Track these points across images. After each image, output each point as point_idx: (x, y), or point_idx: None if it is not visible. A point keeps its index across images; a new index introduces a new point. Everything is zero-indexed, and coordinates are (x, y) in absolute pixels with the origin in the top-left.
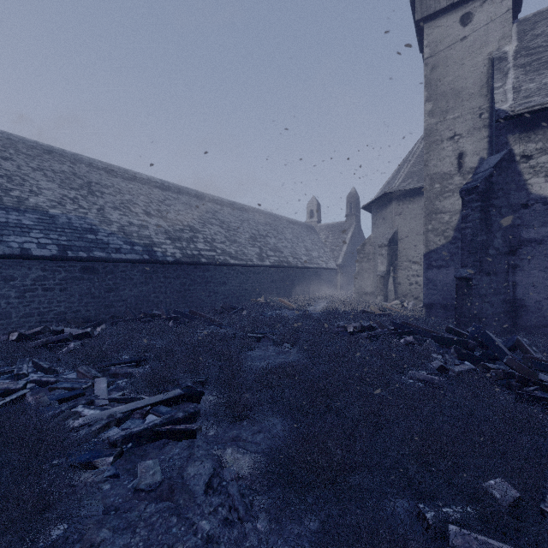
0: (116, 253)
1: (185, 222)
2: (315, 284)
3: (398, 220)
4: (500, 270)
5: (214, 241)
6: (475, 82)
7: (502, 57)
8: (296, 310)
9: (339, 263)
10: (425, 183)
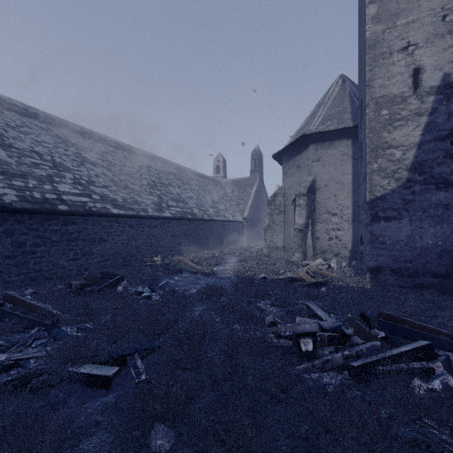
0: None
1: (47, 156)
2: (222, 238)
3: (316, 167)
4: None
5: (92, 183)
6: None
7: None
8: (201, 274)
9: (245, 216)
10: (369, 109)
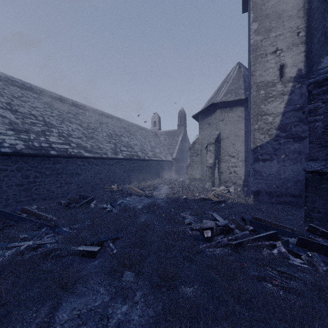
0: None
1: (40, 117)
2: (158, 172)
3: (221, 125)
4: None
5: (70, 135)
6: (294, 6)
7: None
8: (144, 196)
9: (174, 157)
10: (252, 90)
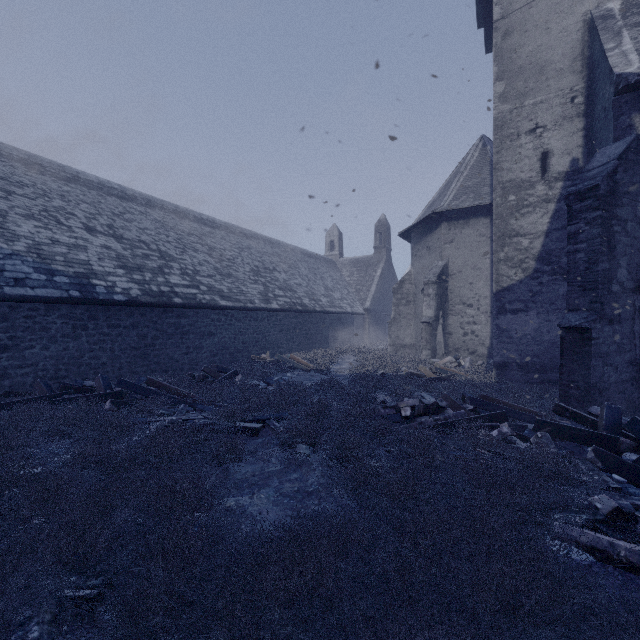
0: (15, 287)
1: (153, 245)
2: (338, 334)
3: (449, 249)
4: (625, 315)
5: (197, 273)
6: (565, 53)
7: (606, 15)
8: (315, 371)
9: (367, 306)
10: (496, 194)
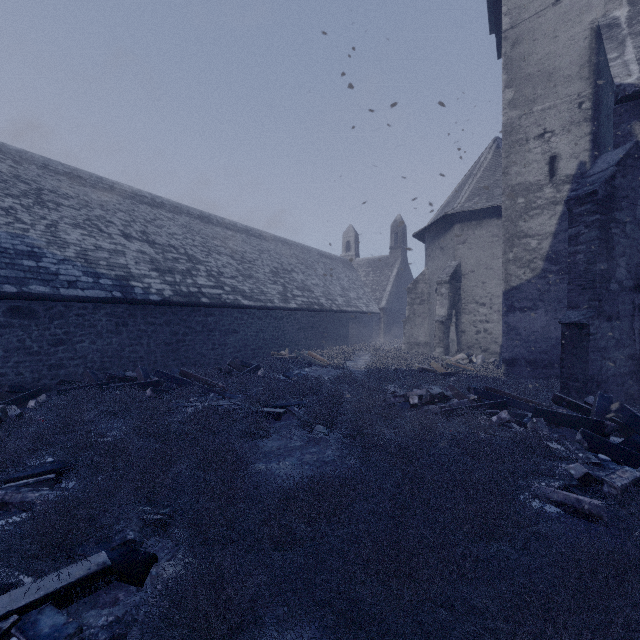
0: (69, 288)
1: (181, 249)
2: (354, 332)
3: (462, 250)
4: (624, 312)
5: (221, 275)
6: (573, 61)
7: (612, 24)
8: (331, 367)
9: (382, 306)
10: (505, 197)
